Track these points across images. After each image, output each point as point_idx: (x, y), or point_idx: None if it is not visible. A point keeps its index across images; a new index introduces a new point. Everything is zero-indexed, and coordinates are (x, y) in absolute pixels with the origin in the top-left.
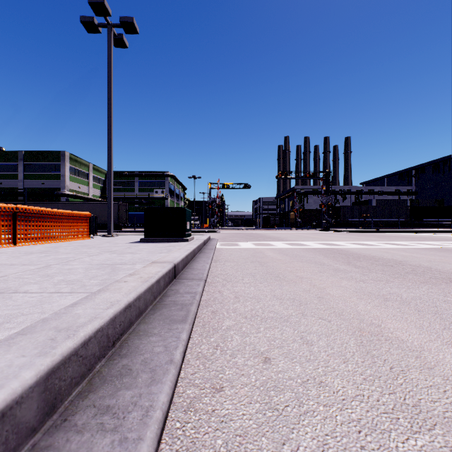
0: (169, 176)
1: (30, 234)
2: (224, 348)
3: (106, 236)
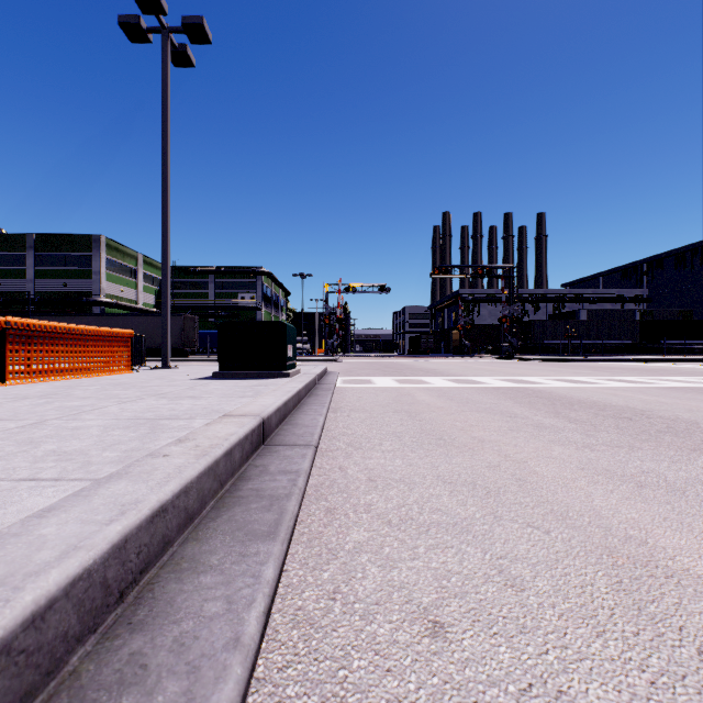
0: (262, 273)
1: (31, 365)
2: (350, 597)
3: (159, 368)
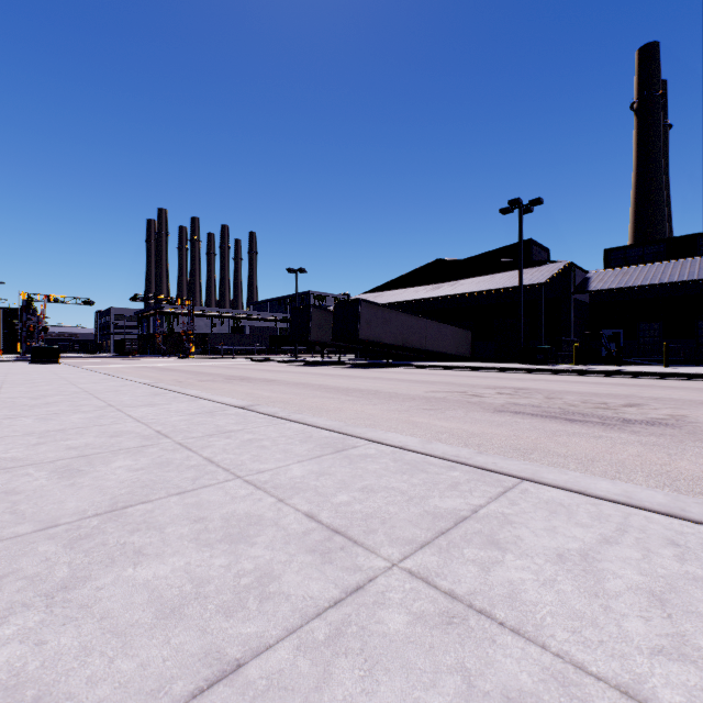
0: None
1: None
2: None
3: None
